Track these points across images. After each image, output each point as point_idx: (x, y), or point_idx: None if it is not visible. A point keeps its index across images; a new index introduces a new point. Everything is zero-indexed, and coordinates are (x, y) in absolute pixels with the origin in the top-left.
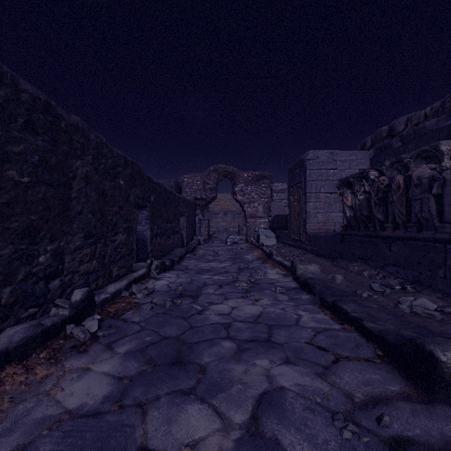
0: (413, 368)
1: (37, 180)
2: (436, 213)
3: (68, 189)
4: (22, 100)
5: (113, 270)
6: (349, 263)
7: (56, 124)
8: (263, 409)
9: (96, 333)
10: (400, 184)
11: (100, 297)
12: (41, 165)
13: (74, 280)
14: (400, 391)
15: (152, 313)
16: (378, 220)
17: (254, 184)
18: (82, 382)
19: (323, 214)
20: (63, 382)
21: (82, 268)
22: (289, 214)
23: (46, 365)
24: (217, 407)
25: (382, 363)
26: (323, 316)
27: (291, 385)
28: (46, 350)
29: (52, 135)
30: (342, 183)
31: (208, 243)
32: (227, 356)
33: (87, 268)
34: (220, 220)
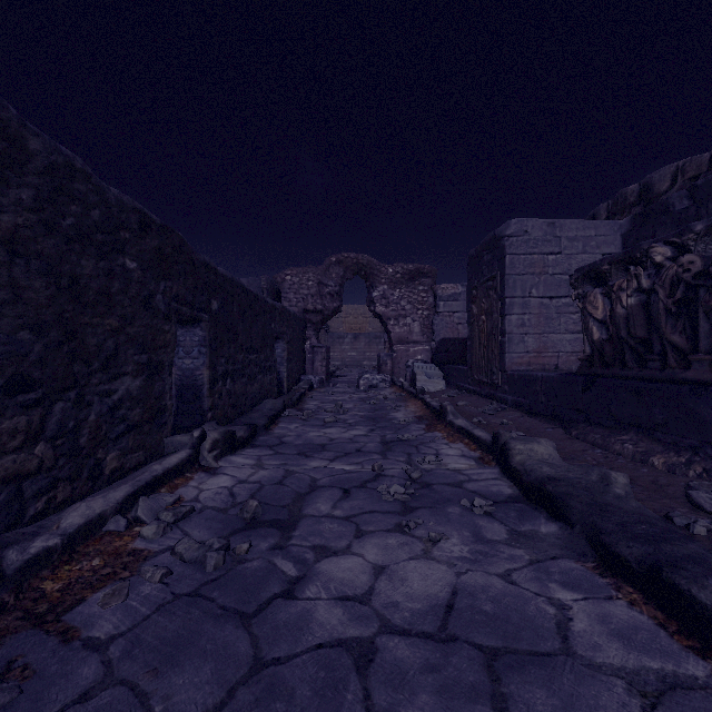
0: None
1: None
2: None
3: None
4: None
5: (105, 458)
6: (607, 433)
7: None
8: None
9: None
10: None
11: (28, 549)
12: None
13: None
14: None
15: (161, 598)
16: (672, 348)
17: (406, 287)
18: None
19: (535, 336)
20: None
21: None
22: (469, 337)
23: None
24: None
25: None
26: (627, 610)
27: None
28: None
29: None
30: (582, 276)
31: (326, 387)
32: None
33: (16, 466)
34: (347, 347)
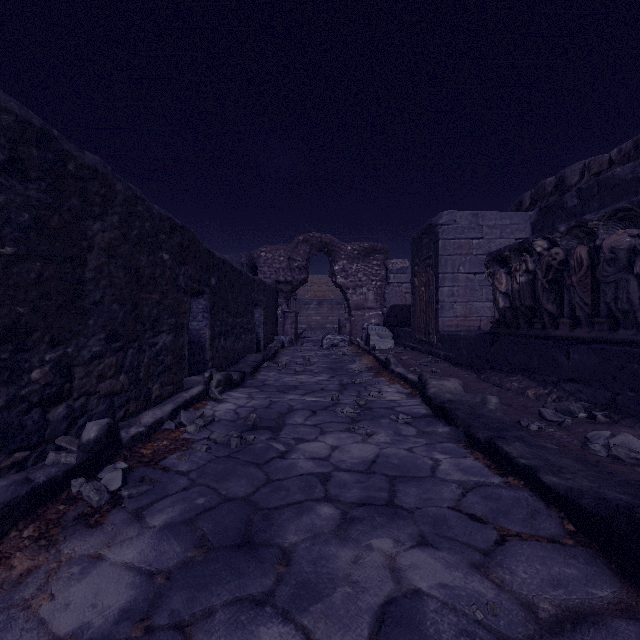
0: (632, 559)
1: (28, 251)
2: (639, 303)
3: (80, 265)
4: (3, 125)
5: (152, 388)
6: (504, 376)
7: (59, 165)
8: (387, 635)
9: (118, 492)
10: (583, 260)
11: (129, 432)
12: (35, 229)
13: (89, 405)
14: (614, 599)
15: (209, 457)
16: (547, 314)
17: (362, 261)
18: (86, 583)
19: (462, 304)
20: (55, 582)
21: (102, 387)
22: (412, 304)
23: (32, 550)
24: (310, 631)
25: (577, 547)
26: (472, 461)
27: (432, 587)
28: (35, 523)
29: (53, 182)
30: (492, 259)
31: (295, 346)
32: (325, 533)
33: (111, 387)
34: (312, 312)
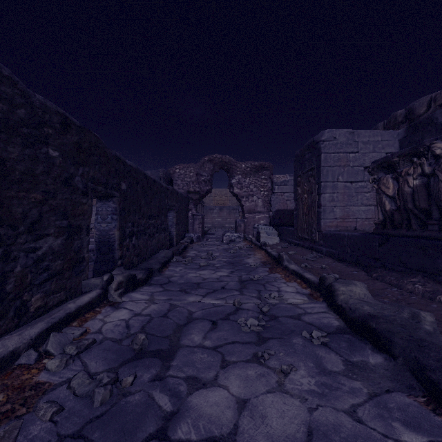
0: None
1: None
2: None
3: None
4: None
5: (30, 299)
6: (399, 276)
7: None
8: None
9: None
10: None
11: None
12: None
13: None
14: None
15: (46, 440)
16: None
17: (253, 176)
18: None
19: (341, 208)
20: None
21: None
22: (295, 208)
23: None
24: None
25: None
26: None
27: None
28: None
29: None
30: (377, 166)
31: (202, 241)
32: None
33: None
34: (215, 215)
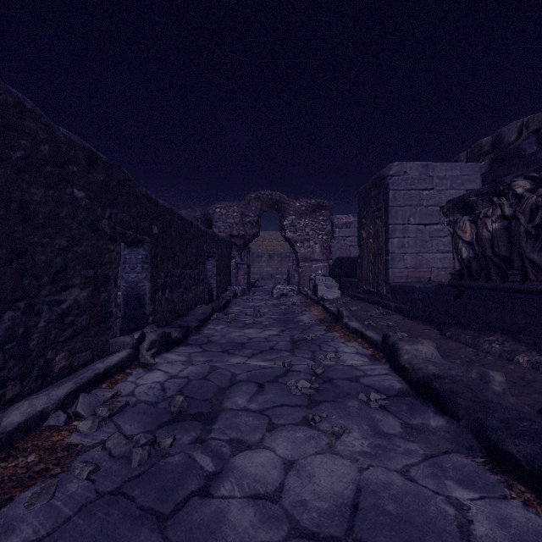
0: None
1: None
2: None
3: None
4: None
5: (54, 358)
6: (475, 335)
7: None
8: None
9: None
10: None
11: None
12: None
13: None
14: None
15: (85, 497)
16: (531, 264)
17: (309, 217)
18: None
19: (413, 255)
20: None
21: None
22: (359, 256)
23: None
24: None
25: None
26: (524, 512)
27: None
28: None
29: None
30: (452, 206)
31: (247, 295)
32: None
33: None
34: (264, 264)
